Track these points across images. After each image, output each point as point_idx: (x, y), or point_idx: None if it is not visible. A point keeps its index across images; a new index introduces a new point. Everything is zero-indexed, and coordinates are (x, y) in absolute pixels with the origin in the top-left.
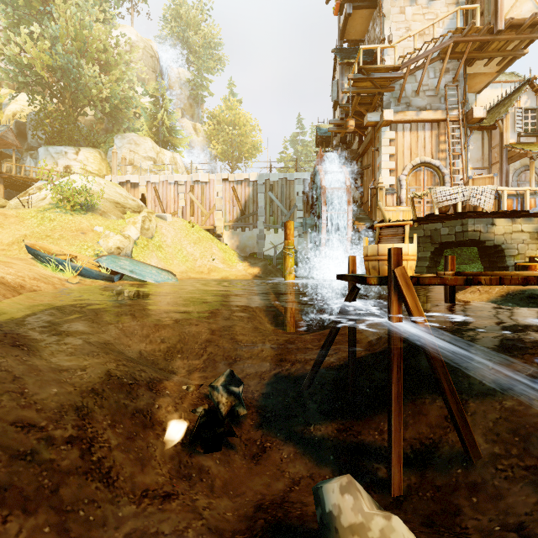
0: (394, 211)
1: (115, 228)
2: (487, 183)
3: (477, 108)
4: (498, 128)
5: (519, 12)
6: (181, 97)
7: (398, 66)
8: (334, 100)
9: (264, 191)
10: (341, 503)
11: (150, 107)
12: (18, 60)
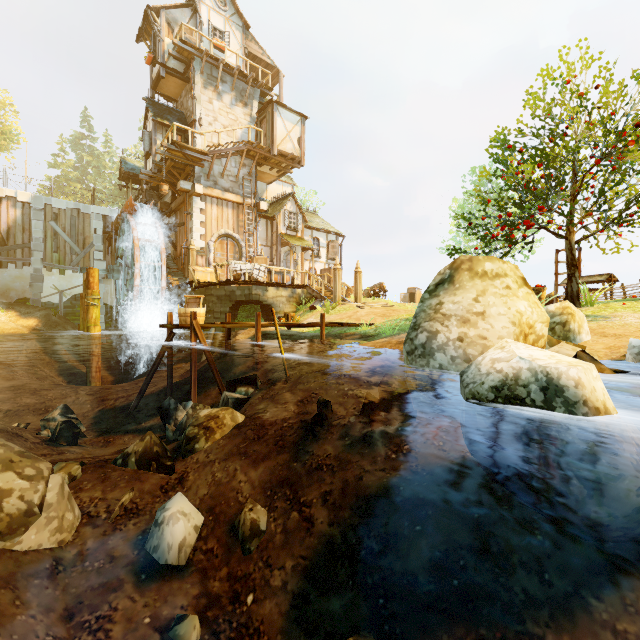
0: (204, 272)
1: None
2: (264, 262)
3: (263, 203)
4: (276, 220)
5: (285, 147)
6: None
7: (206, 153)
8: (146, 150)
9: (43, 218)
10: (170, 404)
11: None
12: None
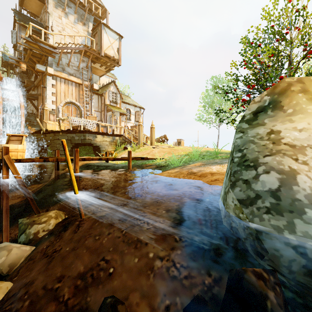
0: (53, 124)
1: None
2: (94, 119)
3: (95, 85)
4: (104, 96)
5: (109, 52)
6: None
7: (55, 47)
8: (13, 43)
9: None
10: None
11: None
12: None
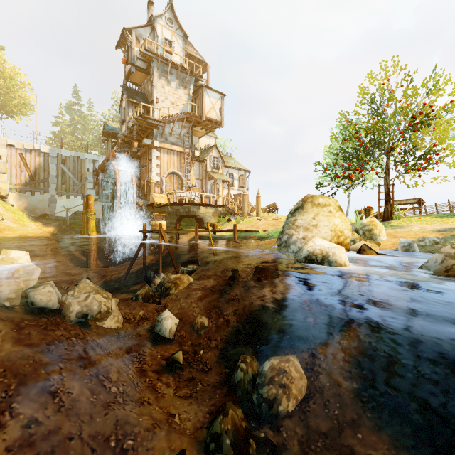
0: (159, 197)
1: None
2: (198, 191)
3: (197, 151)
4: (205, 162)
5: (211, 115)
6: None
7: (161, 121)
8: (122, 119)
9: (56, 163)
10: (151, 274)
11: None
12: None
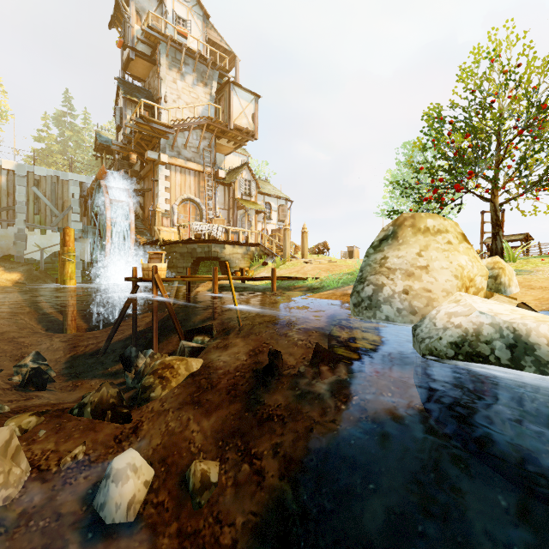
0: (168, 232)
1: None
2: (222, 223)
3: (221, 171)
4: (232, 186)
5: (241, 122)
6: None
7: (171, 126)
8: (117, 124)
9: (26, 184)
10: (132, 352)
11: None
12: None
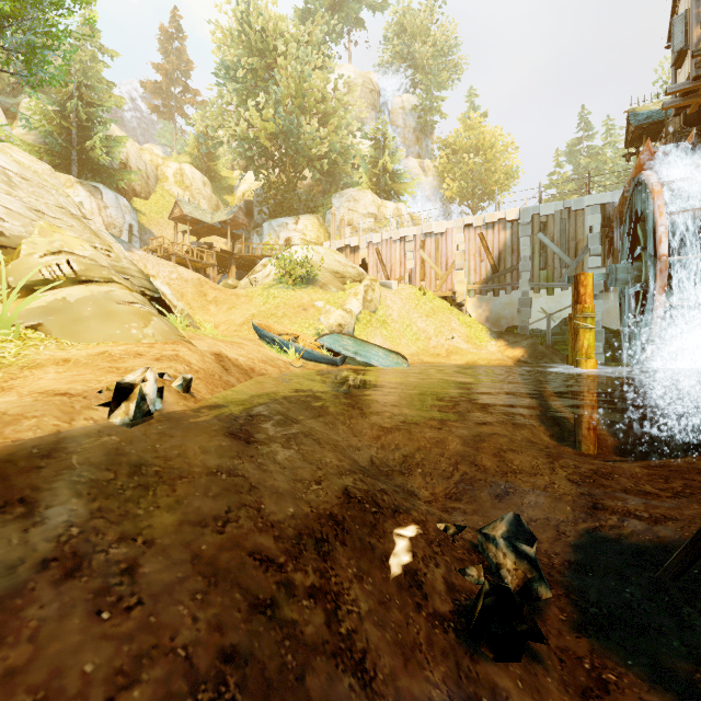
0: None
1: (335, 301)
2: None
3: None
4: None
5: None
6: (405, 132)
7: None
8: (676, 50)
9: (530, 233)
10: None
11: (369, 152)
12: (246, 137)
